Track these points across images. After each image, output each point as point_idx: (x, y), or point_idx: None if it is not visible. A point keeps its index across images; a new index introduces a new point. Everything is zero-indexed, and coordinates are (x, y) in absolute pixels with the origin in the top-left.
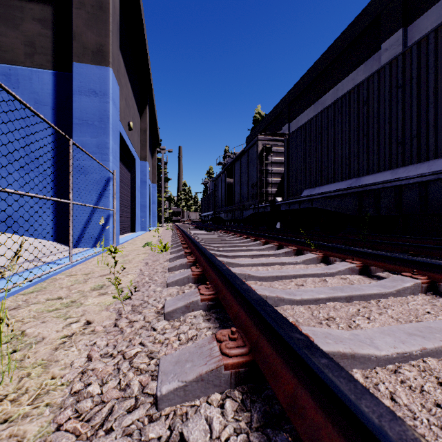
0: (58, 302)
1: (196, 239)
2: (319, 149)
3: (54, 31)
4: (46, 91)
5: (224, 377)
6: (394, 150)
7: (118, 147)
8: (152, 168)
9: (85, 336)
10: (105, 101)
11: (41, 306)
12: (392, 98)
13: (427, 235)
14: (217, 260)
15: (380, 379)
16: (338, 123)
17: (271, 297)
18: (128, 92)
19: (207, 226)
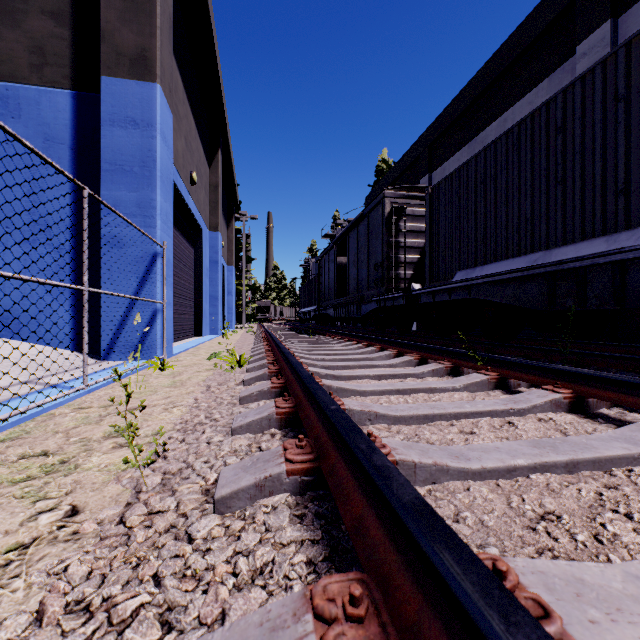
0: (37, 462)
1: (290, 347)
2: (481, 207)
3: (73, 30)
4: (62, 122)
5: None
6: (611, 204)
7: (171, 207)
8: (227, 243)
9: (54, 547)
10: (150, 136)
11: (2, 472)
12: (607, 119)
13: None
14: (319, 390)
15: None
16: (512, 164)
17: (423, 465)
18: (189, 128)
19: (308, 328)
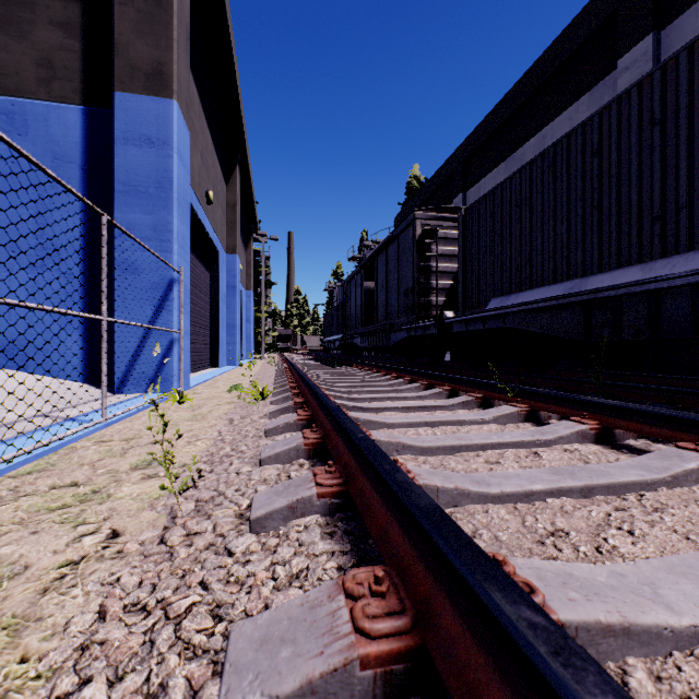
0: (69, 492)
1: (314, 379)
2: (516, 231)
3: (84, 42)
4: (72, 139)
5: (361, 684)
6: (647, 231)
7: (188, 230)
8: (245, 266)
9: (103, 564)
10: (166, 155)
11: (37, 501)
12: (643, 143)
13: (696, 373)
14: (347, 420)
15: (689, 685)
16: (548, 187)
17: (445, 489)
18: (205, 144)
19: (333, 358)
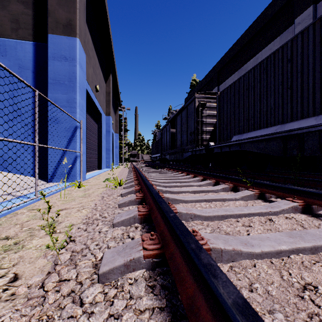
0: (1, 243)
1: (146, 175)
2: (246, 102)
3: (34, 10)
4: (28, 58)
5: None
6: (318, 99)
7: (85, 102)
8: (115, 122)
9: None
10: (73, 65)
11: None
12: (316, 54)
13: None
14: (163, 202)
15: None
16: (263, 79)
17: (226, 250)
18: (95, 63)
19: (156, 165)
